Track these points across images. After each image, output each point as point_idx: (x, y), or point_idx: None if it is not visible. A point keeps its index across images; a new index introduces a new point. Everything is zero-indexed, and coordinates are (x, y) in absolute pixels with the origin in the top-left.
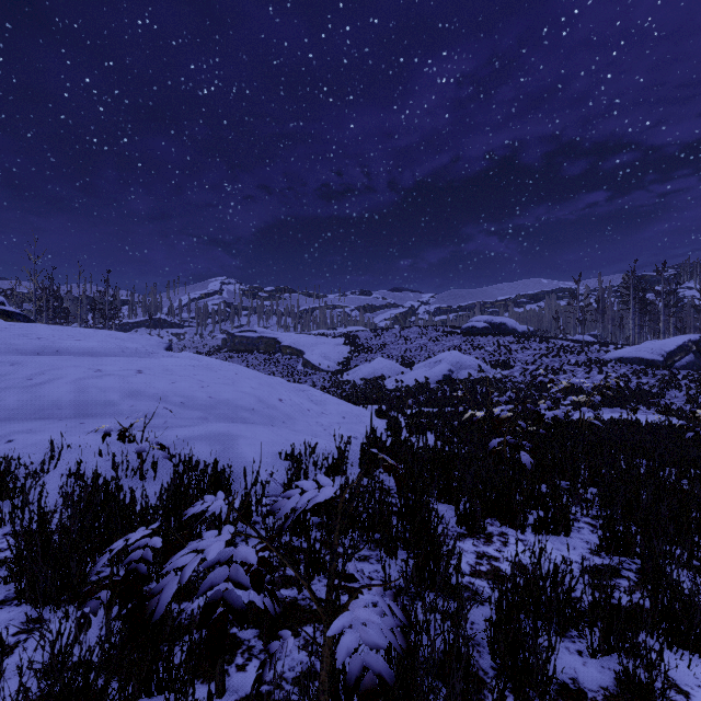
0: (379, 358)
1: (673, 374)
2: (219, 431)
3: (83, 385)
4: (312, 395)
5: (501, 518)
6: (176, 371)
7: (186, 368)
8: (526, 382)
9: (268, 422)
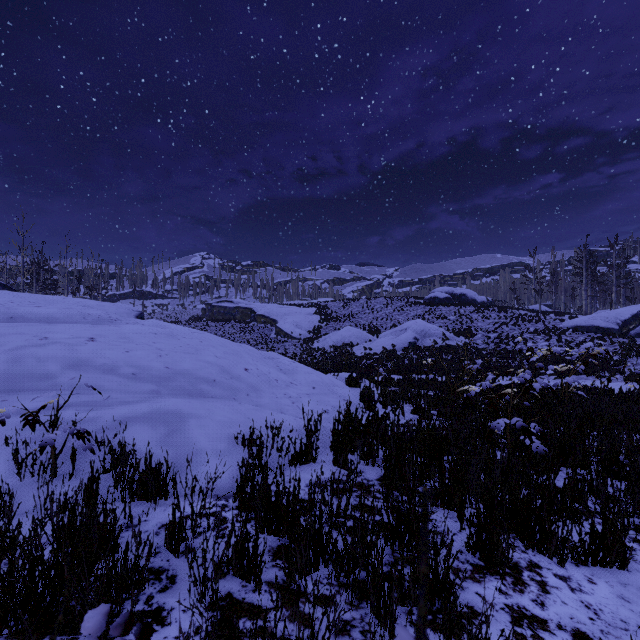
0: (348, 327)
1: (633, 341)
2: (167, 409)
3: (19, 354)
4: (281, 364)
5: (524, 537)
6: (134, 339)
7: (146, 336)
8: (489, 350)
9: (230, 395)
